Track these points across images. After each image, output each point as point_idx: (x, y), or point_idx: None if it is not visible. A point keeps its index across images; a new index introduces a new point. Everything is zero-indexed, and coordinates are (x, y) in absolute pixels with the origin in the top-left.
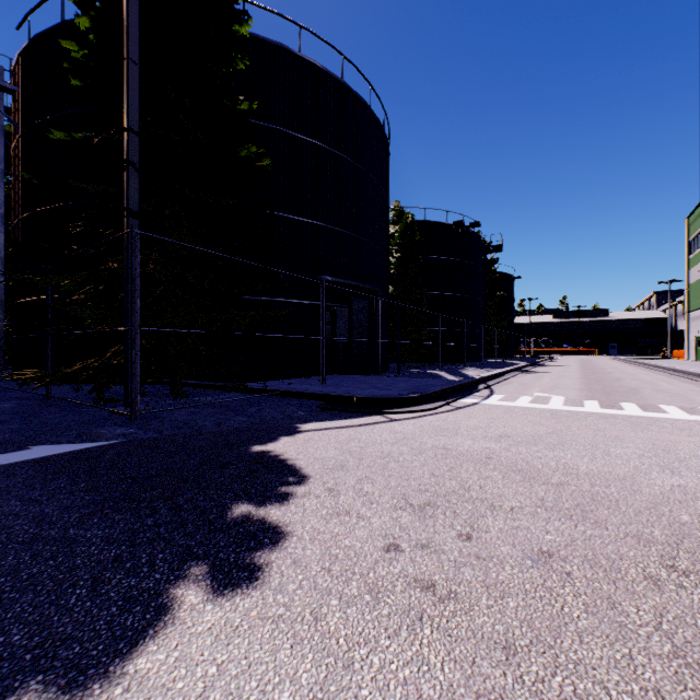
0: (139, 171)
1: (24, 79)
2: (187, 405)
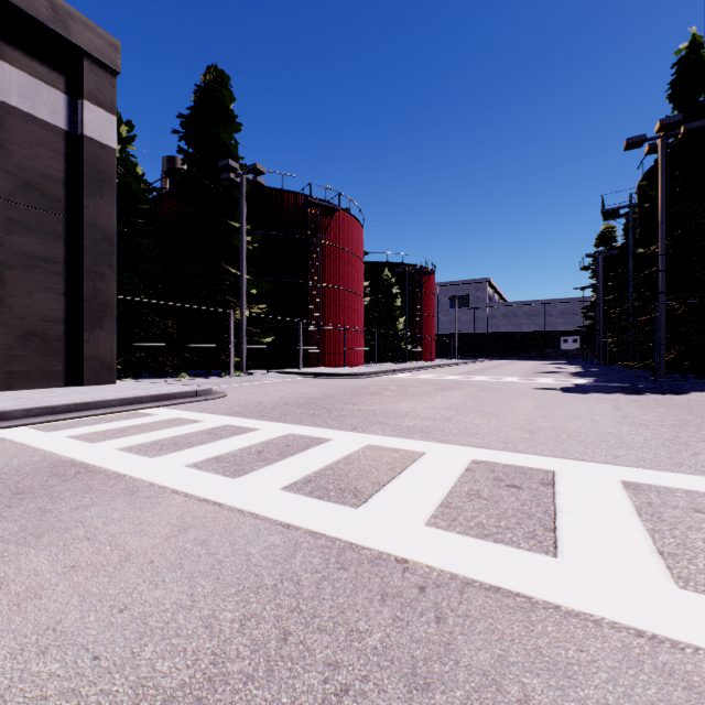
0: (664, 272)
1: (640, 198)
2: (687, 380)
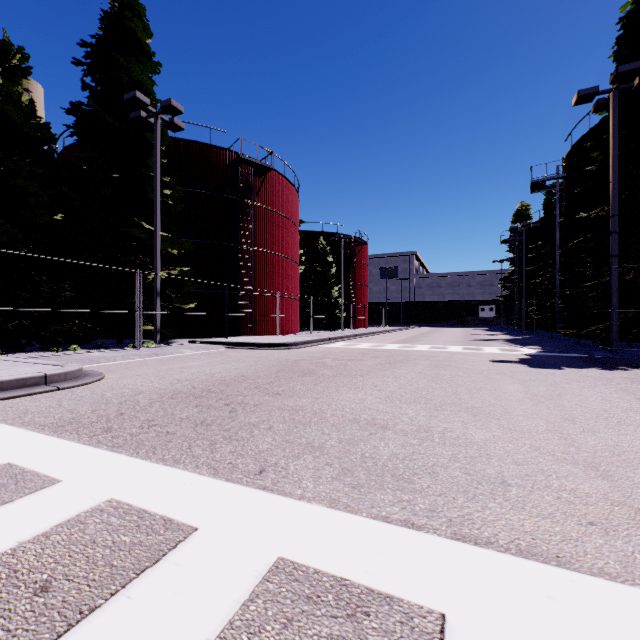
0: (617, 233)
1: (568, 169)
2: None
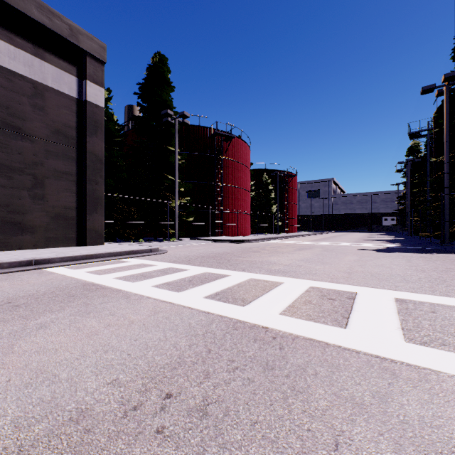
0: (448, 173)
1: (434, 124)
2: None
